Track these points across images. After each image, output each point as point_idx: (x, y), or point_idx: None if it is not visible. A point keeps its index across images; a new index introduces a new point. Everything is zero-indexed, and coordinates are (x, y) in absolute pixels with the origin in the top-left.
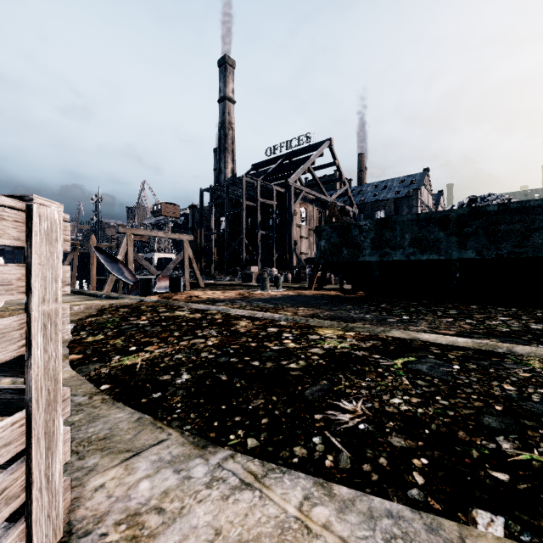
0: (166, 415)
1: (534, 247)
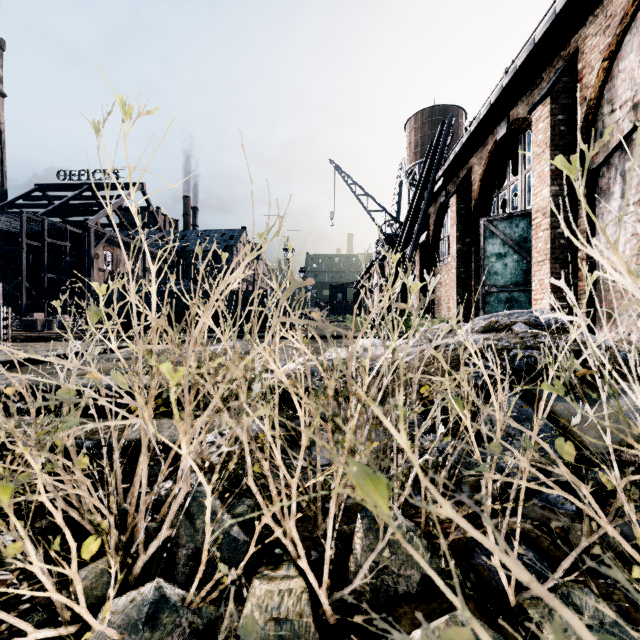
0: (19, 342)
1: (180, 308)
